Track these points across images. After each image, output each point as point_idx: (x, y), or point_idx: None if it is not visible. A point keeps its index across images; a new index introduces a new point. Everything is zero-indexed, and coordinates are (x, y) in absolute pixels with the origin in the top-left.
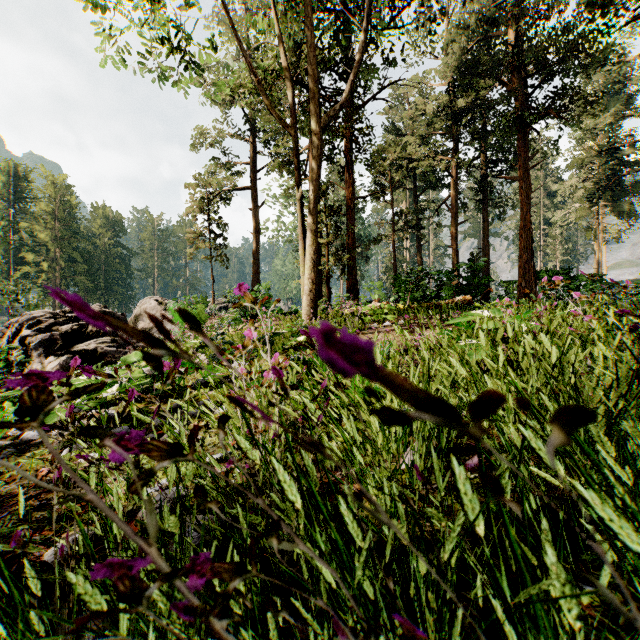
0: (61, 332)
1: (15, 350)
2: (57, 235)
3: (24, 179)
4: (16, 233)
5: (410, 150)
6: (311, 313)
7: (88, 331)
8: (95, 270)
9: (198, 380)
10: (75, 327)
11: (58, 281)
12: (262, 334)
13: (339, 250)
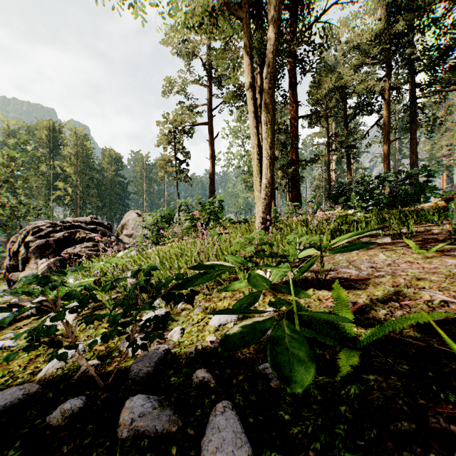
0: (55, 238)
1: (22, 252)
2: (78, 169)
3: (58, 132)
4: (53, 169)
5: (344, 78)
6: (265, 221)
7: (76, 237)
8: (103, 193)
9: (1, 394)
10: (66, 234)
11: (78, 201)
12: (198, 252)
13: (283, 165)
